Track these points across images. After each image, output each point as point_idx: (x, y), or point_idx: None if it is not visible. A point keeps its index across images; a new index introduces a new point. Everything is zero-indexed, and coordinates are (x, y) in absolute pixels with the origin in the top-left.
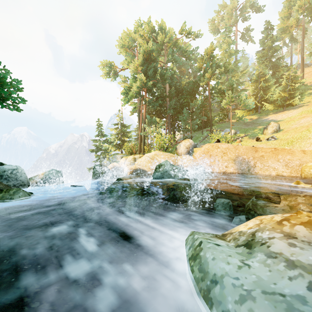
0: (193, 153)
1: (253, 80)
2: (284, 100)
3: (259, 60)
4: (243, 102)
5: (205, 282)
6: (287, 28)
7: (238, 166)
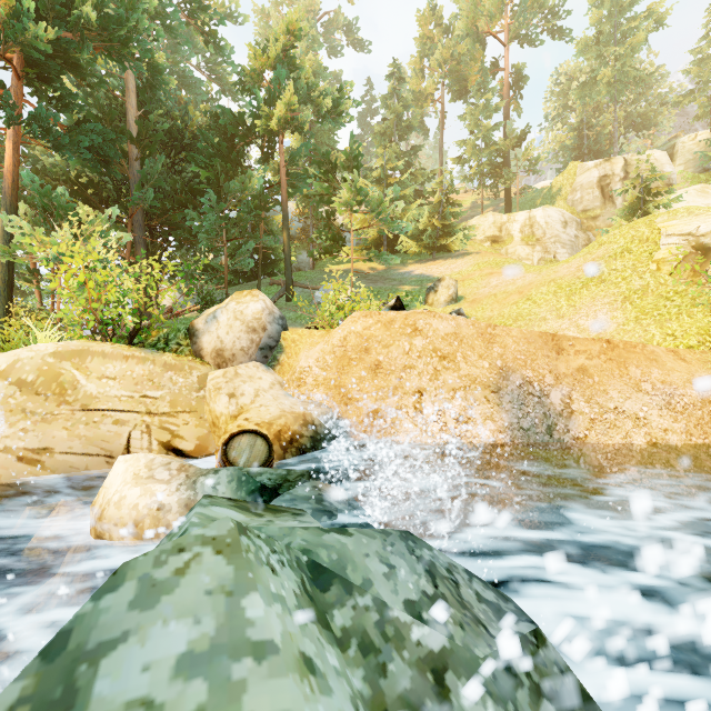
0: (282, 356)
1: (371, 178)
2: (436, 237)
3: (379, 139)
4: (384, 212)
5: None
6: (422, 95)
7: (511, 415)
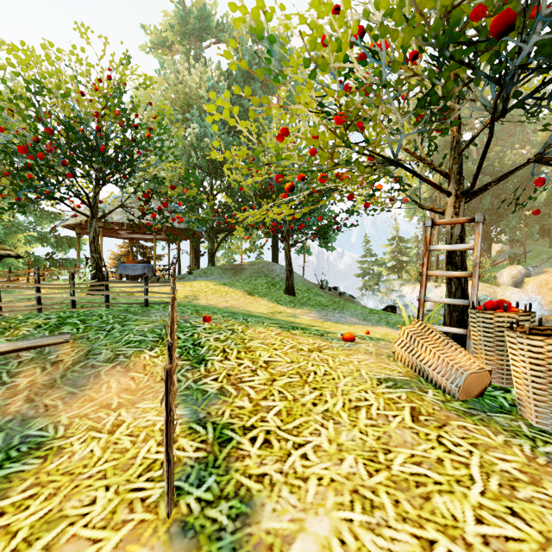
0: (524, 285)
1: None
2: None
3: None
4: None
5: None
6: None
7: None
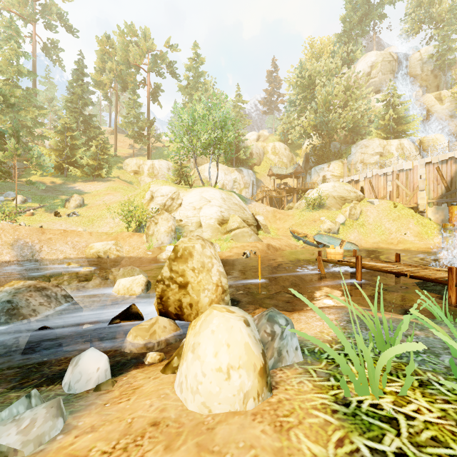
0: None
1: (57, 128)
2: (95, 169)
3: (66, 105)
4: (38, 161)
5: None
6: (101, 83)
7: (18, 252)
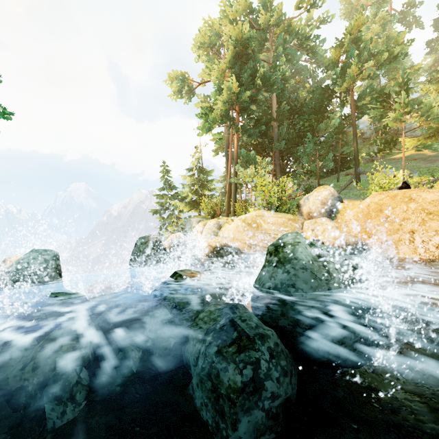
0: (338, 215)
1: (435, 79)
2: None
3: None
4: (433, 113)
5: None
6: None
7: None
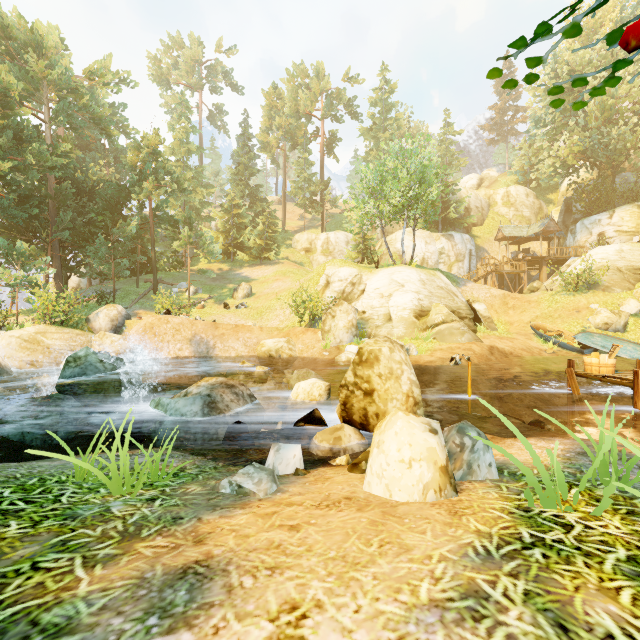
0: (126, 330)
1: (224, 207)
2: (262, 250)
3: (232, 179)
4: (208, 247)
5: (164, 408)
6: (268, 145)
7: (195, 348)
